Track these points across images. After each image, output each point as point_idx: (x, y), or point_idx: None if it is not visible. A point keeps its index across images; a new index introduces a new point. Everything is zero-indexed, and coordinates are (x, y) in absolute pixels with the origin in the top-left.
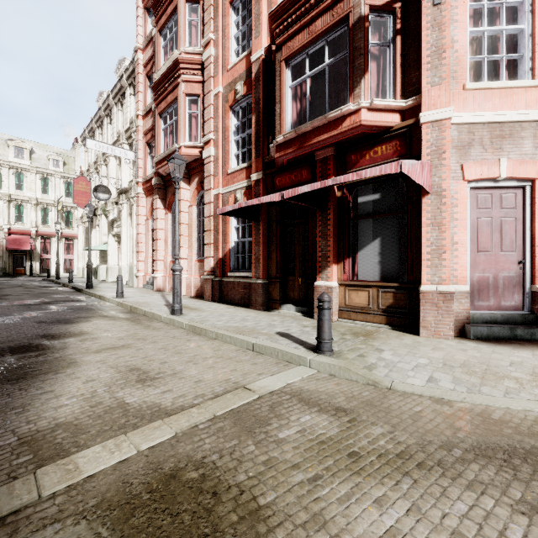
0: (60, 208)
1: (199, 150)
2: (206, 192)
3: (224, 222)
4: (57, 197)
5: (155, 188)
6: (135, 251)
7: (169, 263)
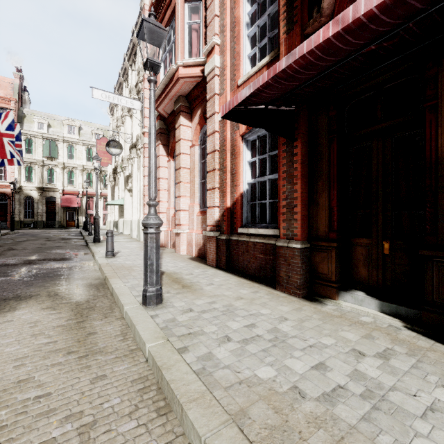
0: (99, 172)
1: (201, 68)
2: (209, 119)
3: (232, 156)
4: (98, 164)
5: (157, 134)
6: (142, 204)
7: (171, 216)
